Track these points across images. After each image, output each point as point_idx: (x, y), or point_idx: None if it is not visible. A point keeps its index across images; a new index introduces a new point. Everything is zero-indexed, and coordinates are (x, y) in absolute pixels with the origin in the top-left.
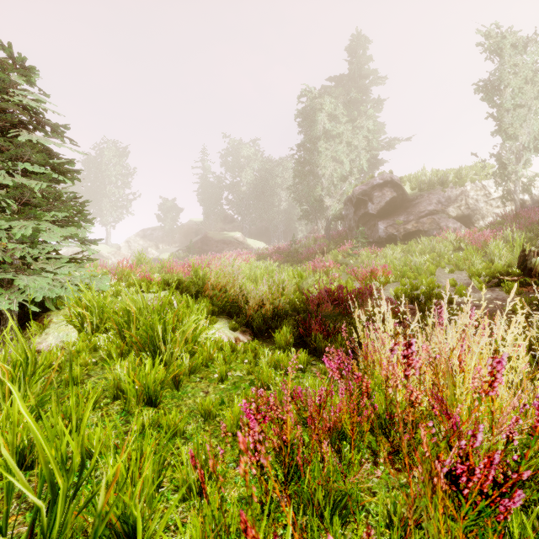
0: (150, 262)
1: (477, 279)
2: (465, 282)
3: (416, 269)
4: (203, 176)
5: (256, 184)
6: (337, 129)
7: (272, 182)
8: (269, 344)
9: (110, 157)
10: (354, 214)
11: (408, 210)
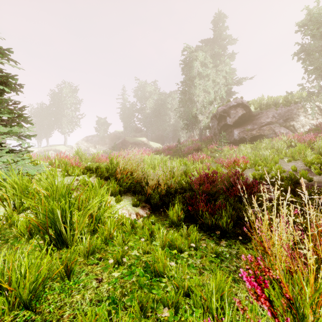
0: (84, 155)
1: (313, 166)
2: (302, 168)
3: (264, 159)
4: (123, 104)
5: (155, 108)
6: (206, 71)
7: (165, 107)
8: (163, 218)
9: (67, 93)
10: (218, 125)
11: (253, 121)
